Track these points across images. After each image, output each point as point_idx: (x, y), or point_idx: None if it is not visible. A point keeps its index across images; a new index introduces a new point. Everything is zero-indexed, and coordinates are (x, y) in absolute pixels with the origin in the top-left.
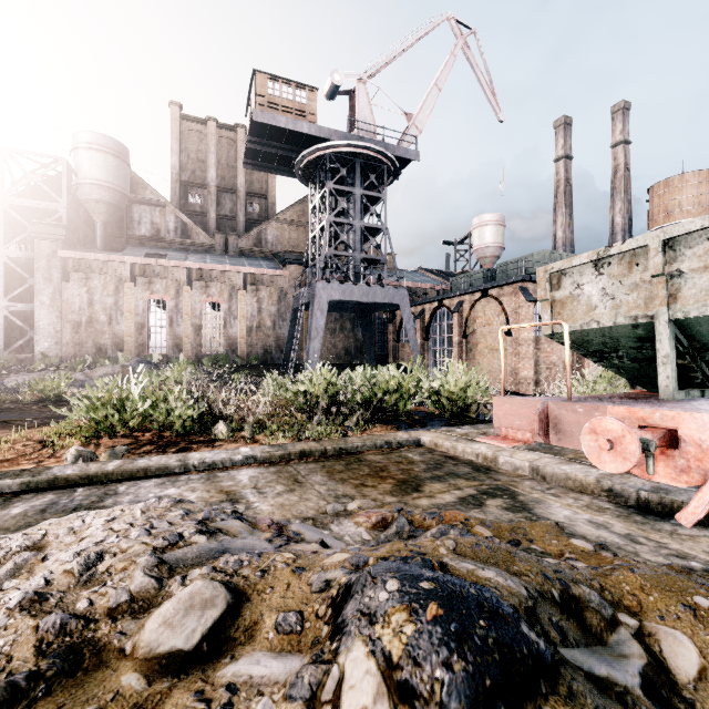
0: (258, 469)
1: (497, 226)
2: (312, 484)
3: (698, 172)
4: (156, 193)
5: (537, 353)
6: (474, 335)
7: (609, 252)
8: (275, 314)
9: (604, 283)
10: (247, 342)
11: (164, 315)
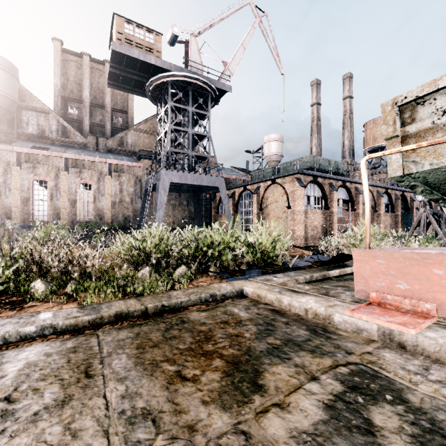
0: (50, 345)
1: (279, 142)
2: (106, 380)
3: None
4: (41, 103)
5: (306, 220)
6: (267, 208)
7: None
8: (132, 193)
9: None
10: (112, 213)
11: (46, 192)
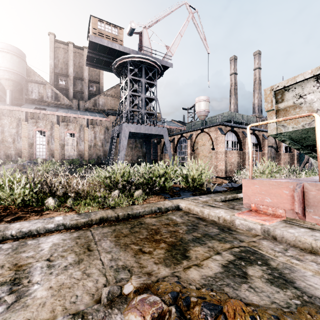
0: (64, 235)
1: (206, 102)
2: (100, 252)
3: None
4: (41, 77)
5: (226, 158)
6: (197, 150)
7: None
8: (103, 139)
9: None
10: (88, 153)
11: (44, 139)
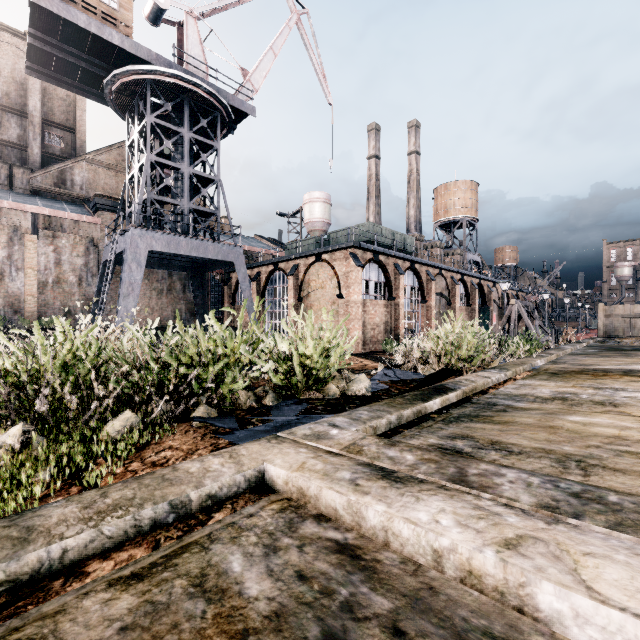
0: None
1: (325, 204)
2: None
3: (465, 181)
4: None
5: (364, 315)
6: (309, 297)
7: None
8: (81, 267)
9: None
10: (39, 301)
11: None
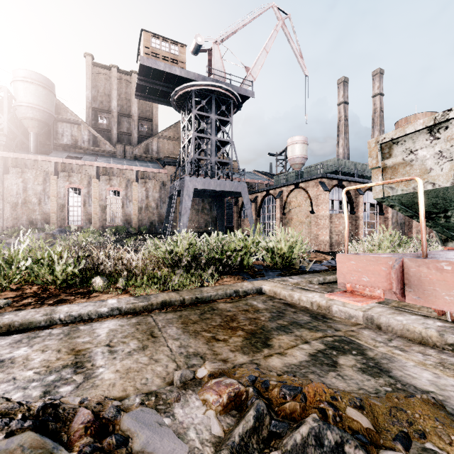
0: (120, 320)
1: (303, 144)
2: (166, 339)
3: (425, 113)
4: (75, 115)
5: (330, 225)
6: (290, 213)
7: (448, 115)
8: (157, 198)
9: (441, 146)
10: (138, 218)
11: (79, 198)
